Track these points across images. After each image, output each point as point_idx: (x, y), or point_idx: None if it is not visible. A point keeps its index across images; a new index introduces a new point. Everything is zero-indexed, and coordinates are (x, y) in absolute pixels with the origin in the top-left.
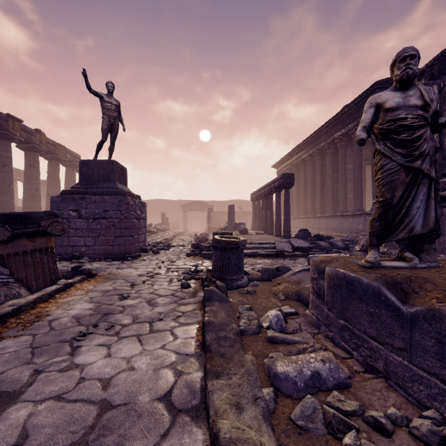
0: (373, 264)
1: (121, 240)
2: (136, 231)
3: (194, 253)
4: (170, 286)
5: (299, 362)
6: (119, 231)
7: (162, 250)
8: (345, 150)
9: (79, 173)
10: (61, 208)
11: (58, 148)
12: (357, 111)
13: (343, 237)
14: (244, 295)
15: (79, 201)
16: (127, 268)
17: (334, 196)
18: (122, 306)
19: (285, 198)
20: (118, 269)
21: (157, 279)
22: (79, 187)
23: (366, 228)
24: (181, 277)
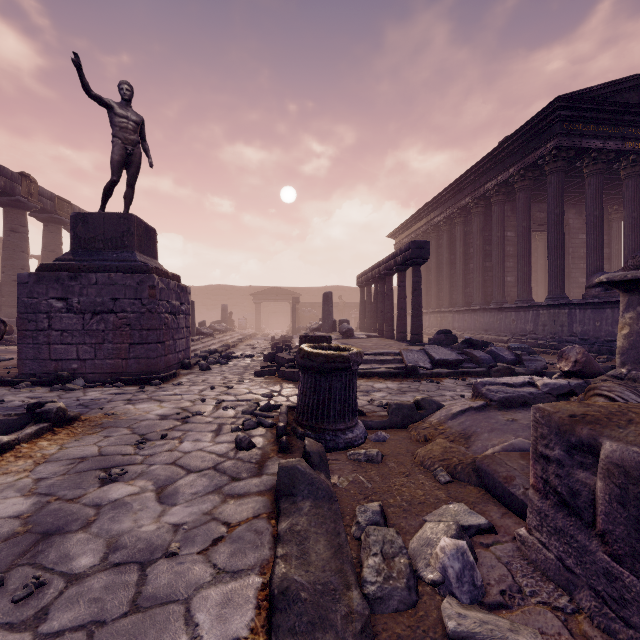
0: None
1: (142, 349)
2: (169, 333)
3: (268, 370)
4: (215, 442)
5: None
6: (138, 333)
7: (216, 364)
8: (504, 209)
9: (71, 235)
10: (36, 295)
11: (59, 203)
12: (524, 147)
13: (500, 342)
14: (362, 465)
15: (69, 282)
16: (144, 401)
17: (484, 280)
18: (95, 506)
19: (414, 281)
20: (128, 403)
21: (194, 425)
22: (69, 259)
23: (539, 329)
24: (240, 420)
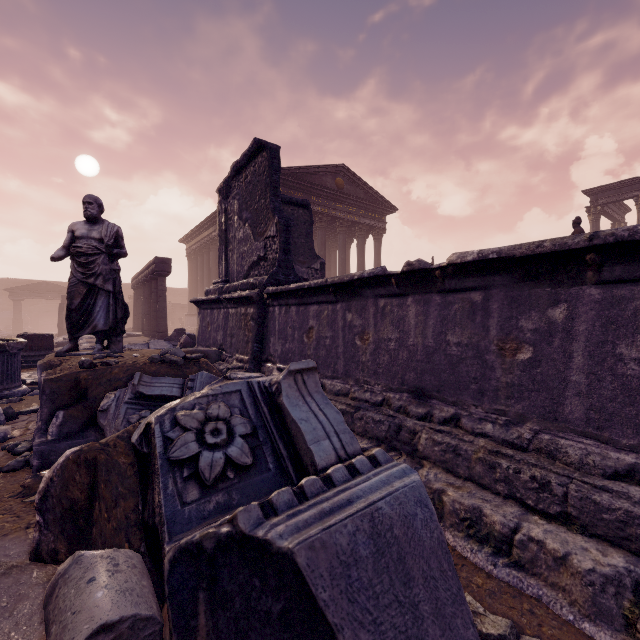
0: (58, 354)
1: None
2: None
3: None
4: None
5: None
6: None
7: None
8: None
9: None
10: None
11: None
12: None
13: None
14: (3, 405)
15: None
16: None
17: None
18: None
19: (159, 289)
20: None
21: None
22: None
23: None
24: None
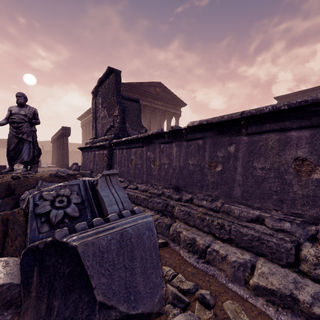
0: (2, 173)
1: None
2: None
3: None
4: None
5: None
6: None
7: None
8: None
9: None
10: None
11: None
12: None
13: None
14: None
15: None
16: None
17: None
18: None
19: (64, 143)
20: None
21: None
22: None
23: None
24: None
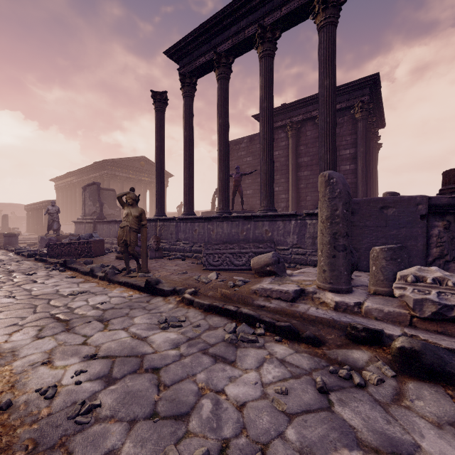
0: (46, 234)
1: None
2: None
3: None
4: None
5: (30, 249)
6: None
7: None
8: None
9: None
10: None
11: None
12: (100, 168)
13: None
14: None
15: None
16: None
17: None
18: None
19: None
20: None
21: None
22: None
23: None
24: None
